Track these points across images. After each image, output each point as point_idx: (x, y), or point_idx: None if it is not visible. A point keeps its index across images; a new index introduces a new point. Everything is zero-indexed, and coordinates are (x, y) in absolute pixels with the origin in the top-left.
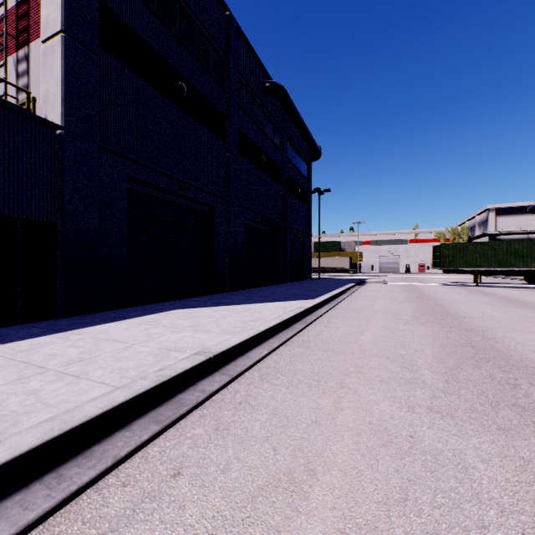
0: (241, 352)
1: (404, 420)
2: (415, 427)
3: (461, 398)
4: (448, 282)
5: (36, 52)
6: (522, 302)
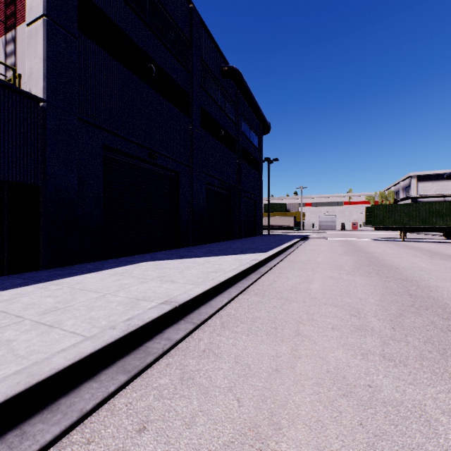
0: (203, 301)
1: (360, 369)
2: (372, 376)
3: (410, 345)
4: (378, 238)
5: (22, 34)
6: (445, 254)
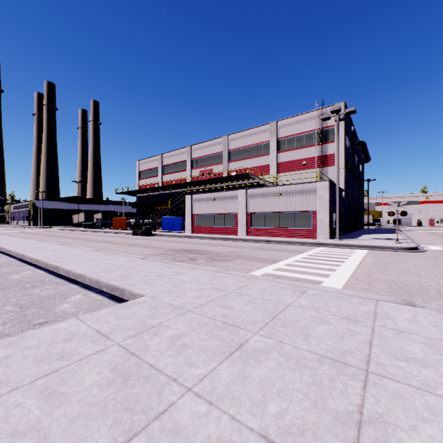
0: None
1: None
2: None
3: None
4: None
5: (329, 170)
6: None
